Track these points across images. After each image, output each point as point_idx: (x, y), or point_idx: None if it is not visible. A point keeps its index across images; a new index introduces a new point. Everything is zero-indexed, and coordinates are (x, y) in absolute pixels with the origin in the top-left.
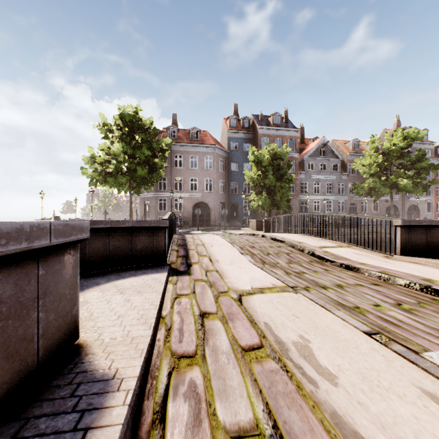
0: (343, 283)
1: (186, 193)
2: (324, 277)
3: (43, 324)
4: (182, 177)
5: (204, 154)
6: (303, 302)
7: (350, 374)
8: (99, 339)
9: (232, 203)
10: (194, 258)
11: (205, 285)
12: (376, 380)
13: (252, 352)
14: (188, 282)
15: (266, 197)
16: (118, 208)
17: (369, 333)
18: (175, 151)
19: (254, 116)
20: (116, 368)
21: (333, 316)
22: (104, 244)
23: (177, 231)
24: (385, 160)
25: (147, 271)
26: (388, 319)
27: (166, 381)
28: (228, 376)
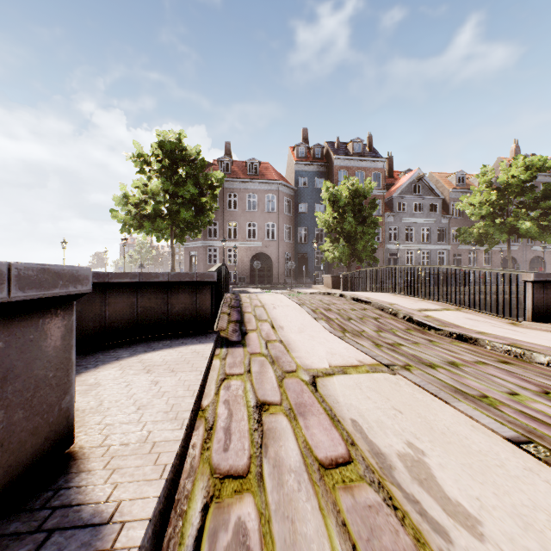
0: (458, 360)
1: (243, 242)
2: (428, 351)
3: (0, 429)
4: (237, 221)
5: (265, 192)
6: (405, 387)
7: (501, 516)
8: (103, 444)
9: (300, 254)
10: (251, 324)
11: (265, 360)
12: (549, 530)
13: (335, 470)
14: (242, 357)
15: (344, 246)
16: (158, 261)
17: (516, 440)
18: (229, 188)
19: (328, 143)
20: (118, 499)
21: (453, 411)
22: (130, 304)
23: (230, 289)
24: (500, 197)
25: (186, 341)
26: (536, 417)
27: (198, 521)
28: (299, 516)
